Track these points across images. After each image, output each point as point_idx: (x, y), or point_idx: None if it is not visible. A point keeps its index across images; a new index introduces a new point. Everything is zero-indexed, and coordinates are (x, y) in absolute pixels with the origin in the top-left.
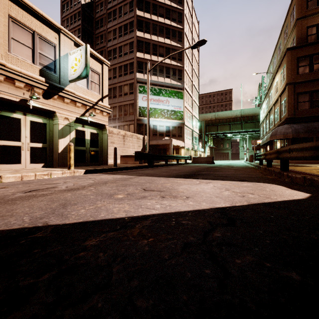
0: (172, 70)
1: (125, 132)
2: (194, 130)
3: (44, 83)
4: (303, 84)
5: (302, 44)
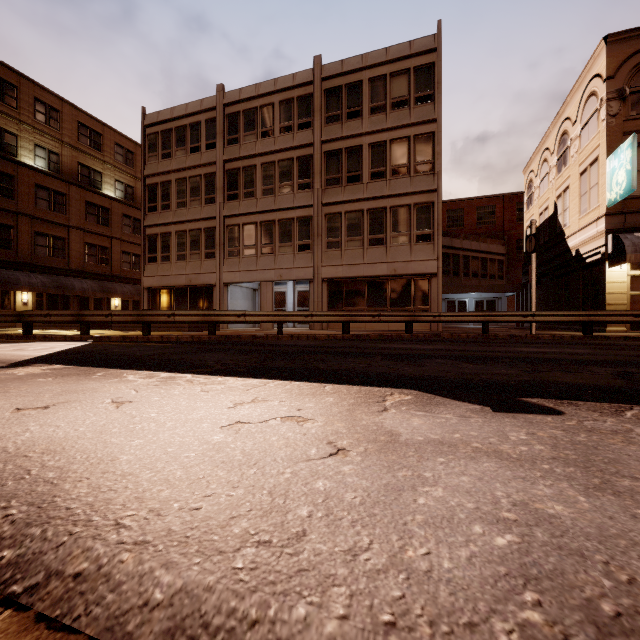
0: None
1: None
2: None
3: None
4: None
5: None
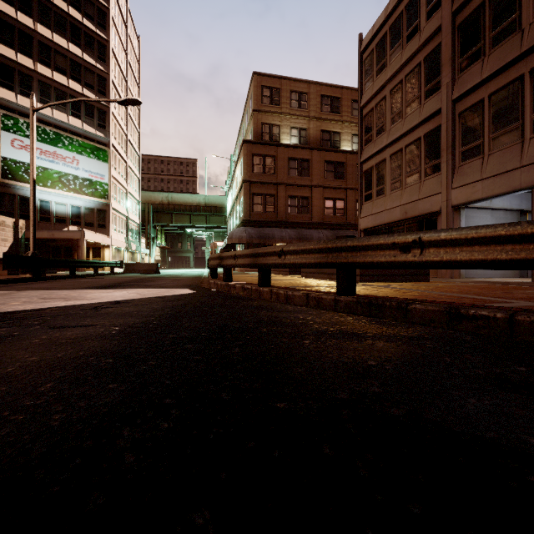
0: (85, 105)
1: None
2: (130, 218)
3: None
4: (257, 185)
5: (256, 141)
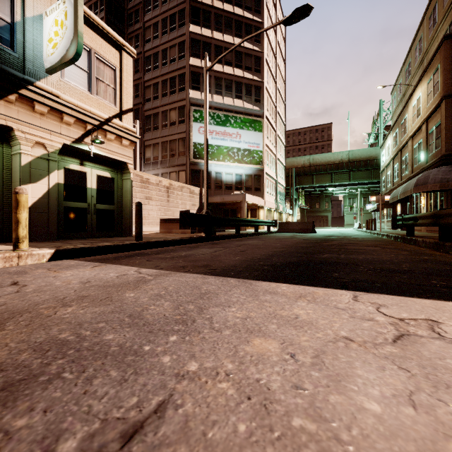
0: (245, 86)
1: (170, 182)
2: (278, 182)
3: None
4: None
5: None
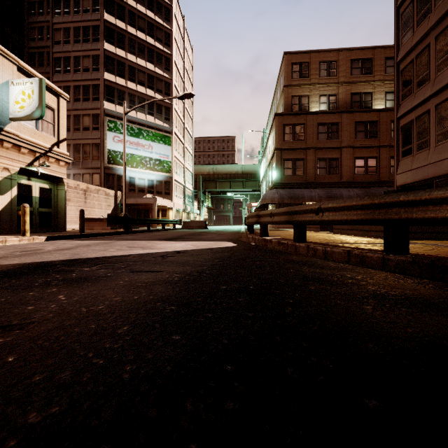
0: (156, 105)
1: (87, 186)
2: (186, 187)
3: None
4: (288, 151)
5: (287, 112)
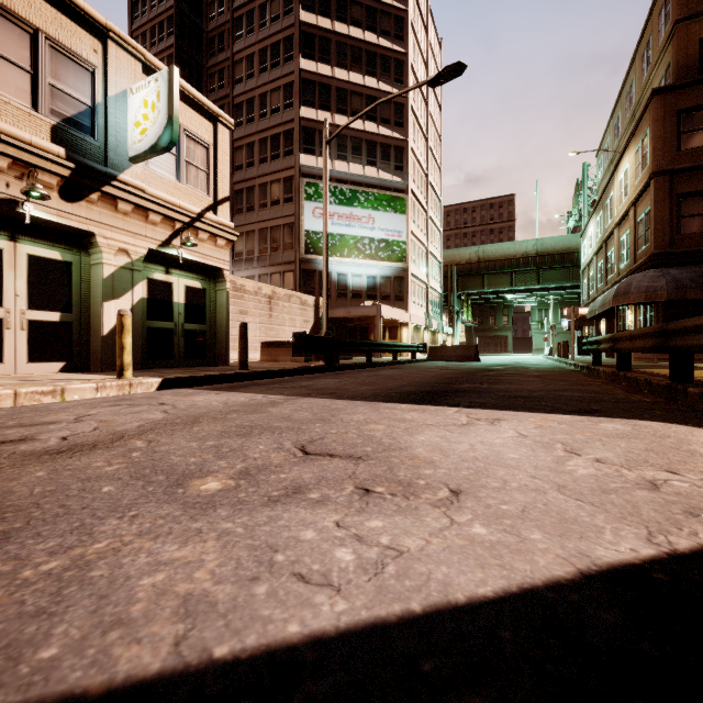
0: (381, 147)
1: (273, 289)
2: (430, 286)
3: (63, 160)
4: (692, 175)
5: (690, 79)
